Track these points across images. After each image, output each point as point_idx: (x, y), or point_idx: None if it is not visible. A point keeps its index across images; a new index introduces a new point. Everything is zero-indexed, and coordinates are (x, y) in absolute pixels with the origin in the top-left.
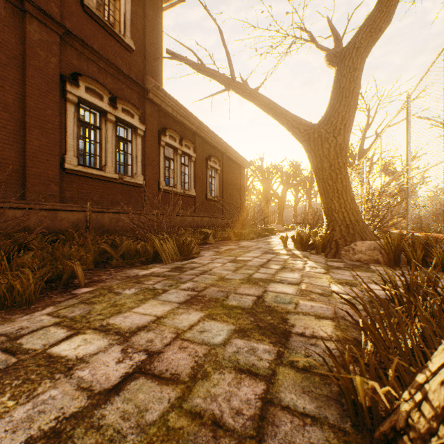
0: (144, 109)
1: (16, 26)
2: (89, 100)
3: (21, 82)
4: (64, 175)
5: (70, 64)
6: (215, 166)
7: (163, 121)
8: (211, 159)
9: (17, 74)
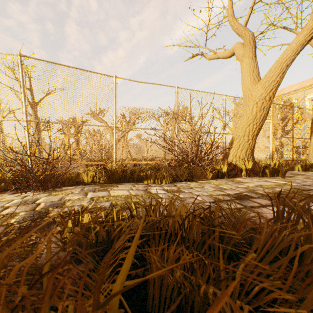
0: None
1: None
2: None
3: None
4: None
5: None
6: None
7: None
8: None
9: None
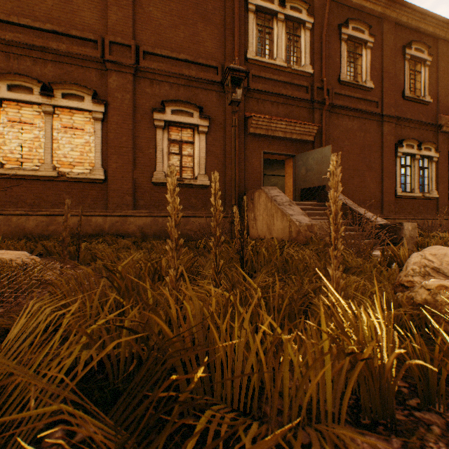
0: (436, 140)
1: (378, 130)
2: (406, 152)
3: (380, 157)
4: (394, 199)
5: (396, 135)
6: None
7: None
8: None
9: (378, 153)
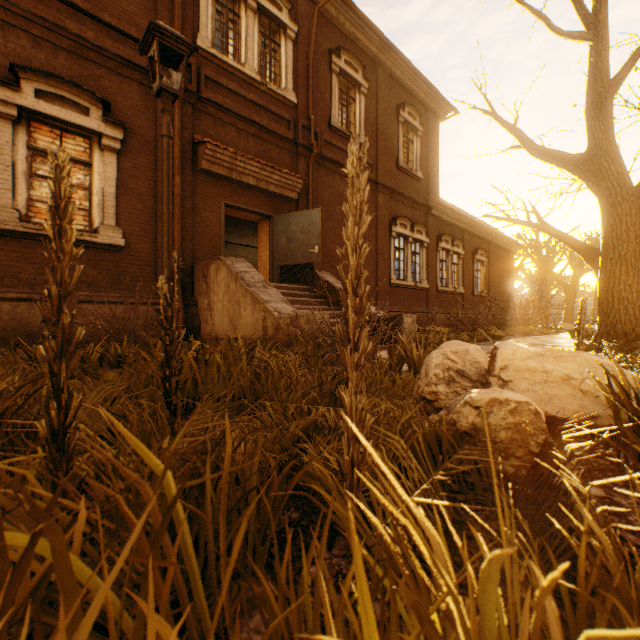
0: (427, 223)
1: (373, 201)
2: (401, 232)
3: (374, 234)
4: (389, 287)
5: (391, 211)
6: (481, 258)
7: (438, 228)
8: (478, 252)
9: (373, 230)
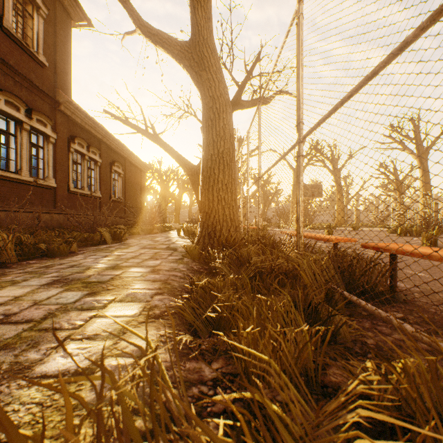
0: (55, 118)
1: None
2: (8, 111)
3: None
4: None
5: None
6: (119, 170)
7: (72, 129)
8: (116, 164)
9: None
